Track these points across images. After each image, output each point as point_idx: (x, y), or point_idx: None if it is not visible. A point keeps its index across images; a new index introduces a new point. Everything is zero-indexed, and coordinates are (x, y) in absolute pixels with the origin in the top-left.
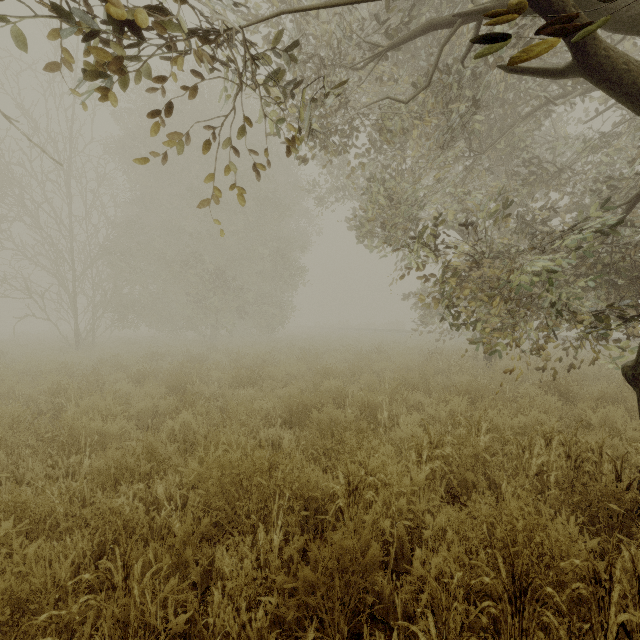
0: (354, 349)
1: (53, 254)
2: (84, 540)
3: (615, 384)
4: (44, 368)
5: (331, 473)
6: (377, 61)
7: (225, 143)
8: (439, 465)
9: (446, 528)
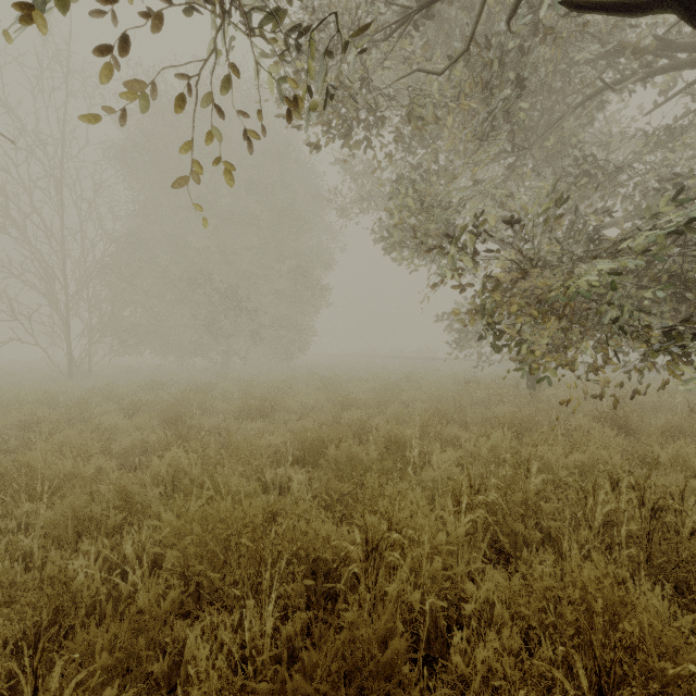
0: (381, 378)
1: (44, 272)
2: (7, 623)
3: (680, 415)
4: (22, 398)
5: (348, 524)
6: (405, 27)
7: (205, 98)
8: (482, 515)
9: (493, 600)
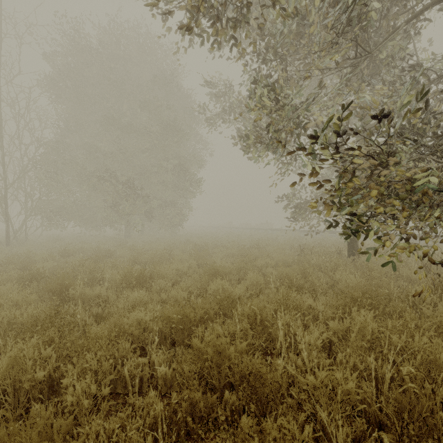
0: (237, 245)
1: None
2: None
3: None
4: None
5: None
6: None
7: None
8: None
9: None
